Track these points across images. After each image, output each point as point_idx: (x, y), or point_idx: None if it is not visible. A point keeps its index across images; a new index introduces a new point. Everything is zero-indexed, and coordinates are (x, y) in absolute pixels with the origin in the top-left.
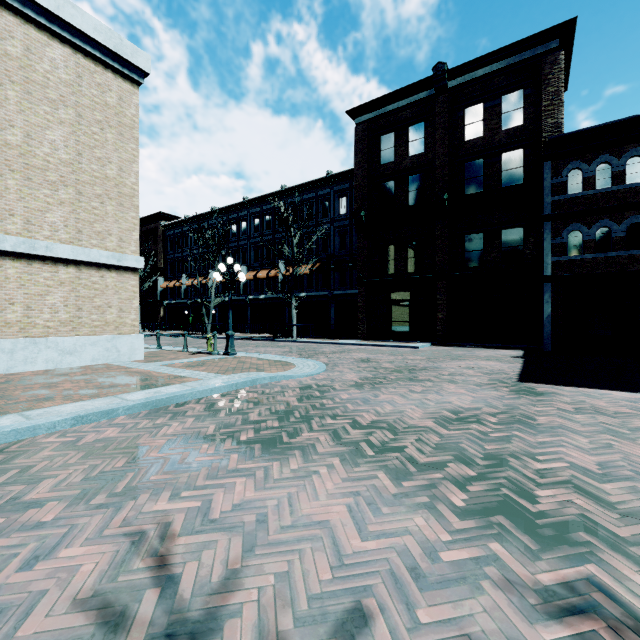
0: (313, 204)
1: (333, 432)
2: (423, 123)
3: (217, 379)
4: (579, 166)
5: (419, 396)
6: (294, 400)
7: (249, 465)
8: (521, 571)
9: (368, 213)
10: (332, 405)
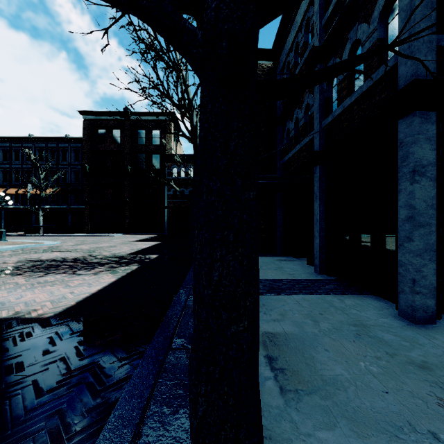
0: (55, 151)
1: (59, 251)
2: (120, 130)
3: (9, 246)
4: (176, 167)
5: (92, 246)
6: (46, 248)
7: (37, 254)
8: (83, 254)
9: (91, 167)
10: (60, 248)
